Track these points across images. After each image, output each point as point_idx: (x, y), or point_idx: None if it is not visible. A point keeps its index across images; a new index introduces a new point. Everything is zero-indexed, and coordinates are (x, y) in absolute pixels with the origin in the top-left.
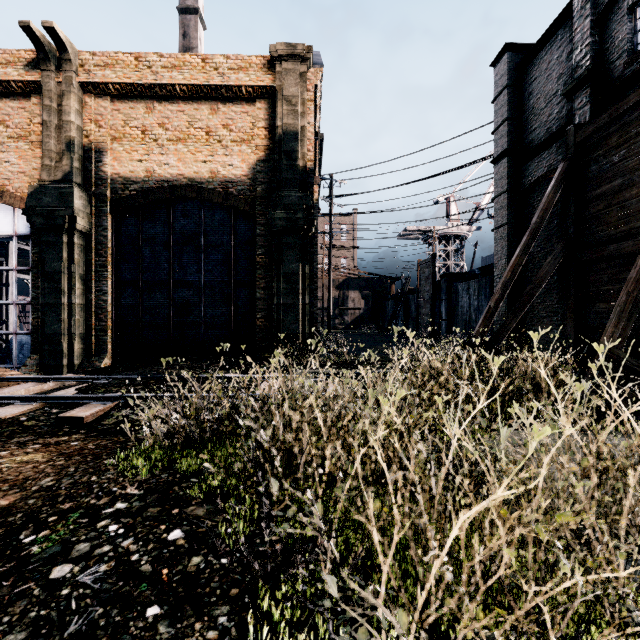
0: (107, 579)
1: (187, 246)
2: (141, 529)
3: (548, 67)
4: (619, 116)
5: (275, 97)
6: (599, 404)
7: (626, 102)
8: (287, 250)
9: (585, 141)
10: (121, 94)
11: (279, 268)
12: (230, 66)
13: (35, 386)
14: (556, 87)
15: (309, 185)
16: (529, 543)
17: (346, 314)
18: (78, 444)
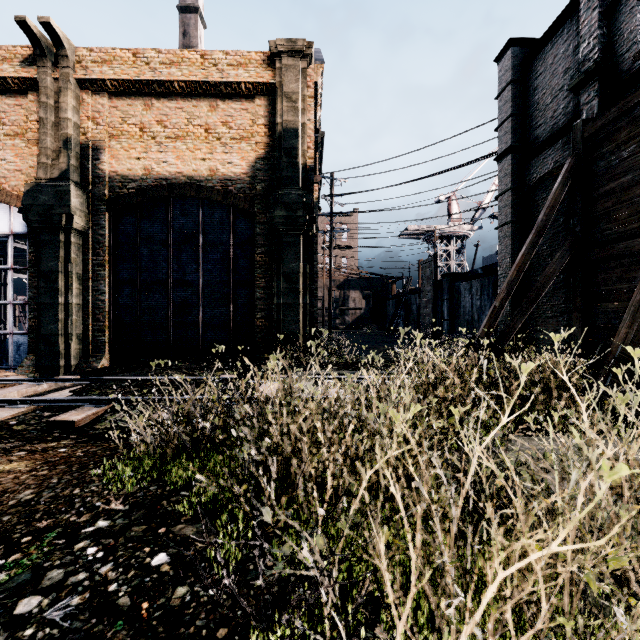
0: (78, 615)
1: (186, 245)
2: (122, 552)
3: (554, 62)
4: (629, 110)
5: (275, 94)
6: (625, 412)
7: (636, 95)
8: (287, 249)
9: (593, 136)
10: (119, 91)
11: (279, 267)
12: (229, 62)
13: (28, 388)
14: (562, 82)
15: (309, 183)
16: (565, 582)
17: (347, 314)
18: (66, 451)
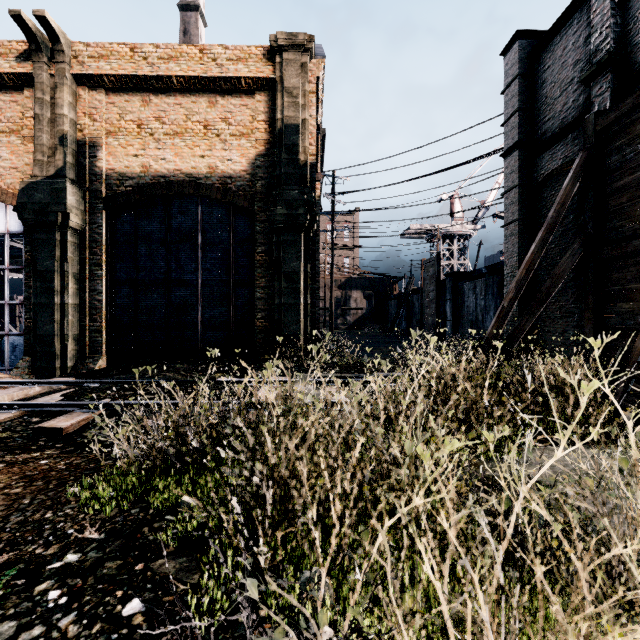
0: None
1: (184, 244)
2: (90, 597)
3: (563, 53)
4: None
5: (275, 89)
6: None
7: None
8: (288, 248)
9: (606, 129)
10: (116, 86)
11: (279, 266)
12: (229, 57)
13: (19, 391)
14: (572, 74)
15: (311, 180)
16: None
17: (348, 314)
18: (48, 463)
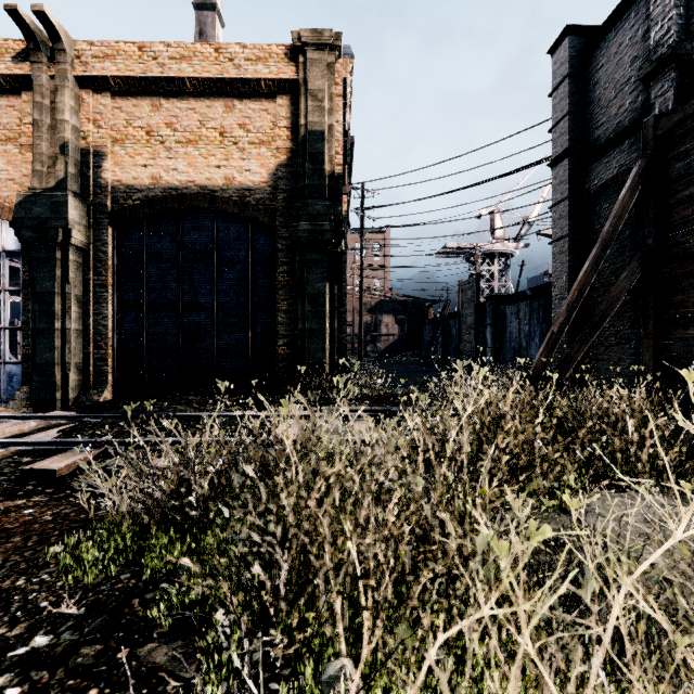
0: None
1: (198, 263)
2: None
3: (618, 50)
4: None
5: (299, 92)
6: None
7: None
8: (312, 267)
9: (668, 134)
10: (123, 90)
11: (303, 288)
12: (247, 56)
13: (12, 427)
14: (629, 73)
15: (338, 193)
16: None
17: (379, 341)
18: (32, 513)
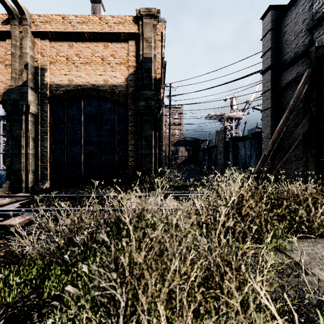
0: None
1: (91, 121)
2: None
3: (296, 16)
4: None
5: (139, 39)
6: None
7: None
8: (146, 123)
9: (322, 56)
10: (55, 38)
11: (141, 133)
12: (114, 21)
13: None
14: (301, 27)
15: (158, 87)
16: None
17: (178, 159)
18: None
